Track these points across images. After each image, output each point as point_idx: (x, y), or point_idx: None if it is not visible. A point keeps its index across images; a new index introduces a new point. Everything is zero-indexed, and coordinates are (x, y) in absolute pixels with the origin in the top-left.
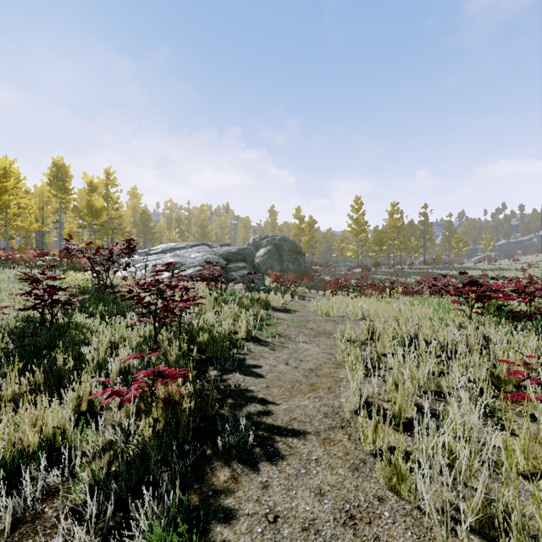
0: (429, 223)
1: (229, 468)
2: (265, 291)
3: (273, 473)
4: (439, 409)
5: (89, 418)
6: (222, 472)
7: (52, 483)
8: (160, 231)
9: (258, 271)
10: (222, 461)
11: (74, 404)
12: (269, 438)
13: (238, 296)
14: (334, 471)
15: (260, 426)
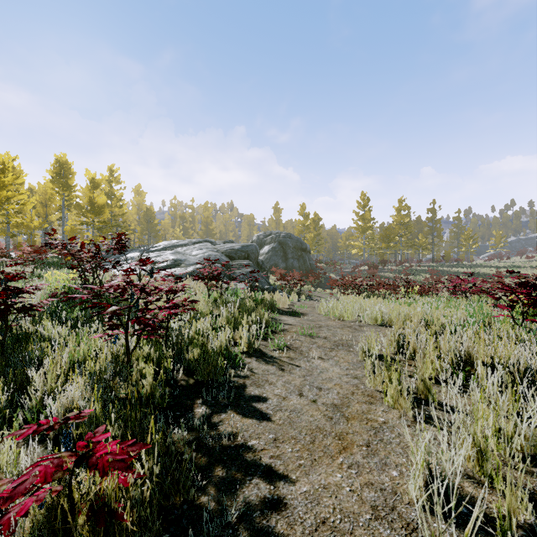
0: (438, 220)
1: None
2: (270, 290)
3: None
4: None
5: None
6: None
7: None
8: (164, 229)
9: (262, 269)
10: None
11: None
12: None
13: (240, 297)
14: None
15: None
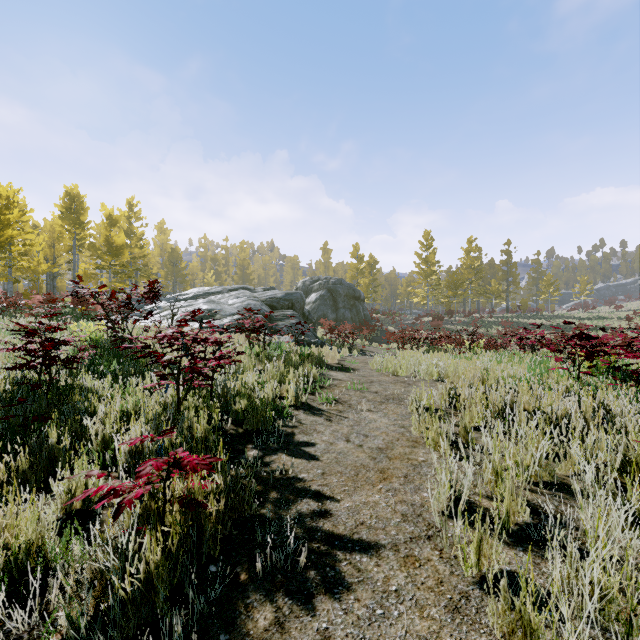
0: (513, 263)
1: (272, 606)
2: (317, 345)
3: (336, 615)
4: (565, 514)
5: (77, 526)
6: (261, 612)
7: (14, 630)
8: (192, 273)
9: (309, 320)
10: (261, 594)
11: (63, 500)
12: (328, 554)
13: (285, 351)
14: (424, 612)
15: (315, 534)
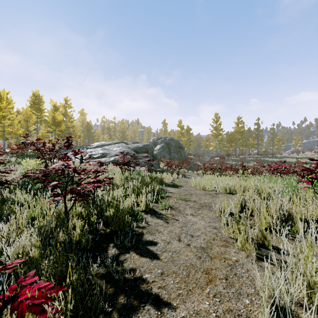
0: (261, 130)
1: None
2: (160, 172)
3: None
4: None
5: None
6: None
7: None
8: (97, 135)
9: (156, 159)
10: None
11: None
12: None
13: (141, 176)
14: None
15: None
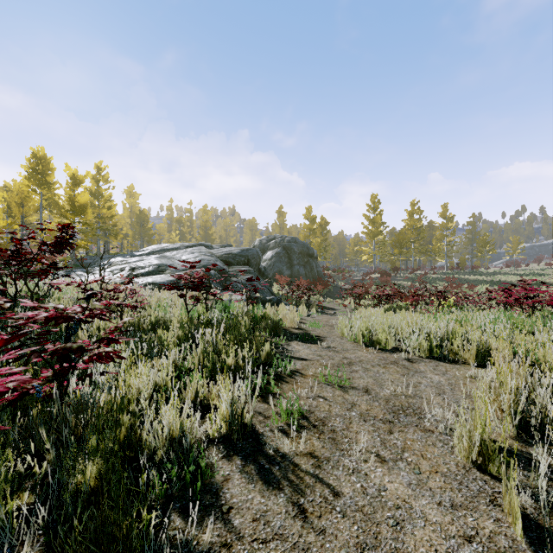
0: (452, 225)
1: None
2: (273, 302)
3: None
4: None
5: None
6: None
7: None
8: (159, 233)
9: (265, 276)
10: None
11: None
12: None
13: (231, 314)
14: None
15: None
